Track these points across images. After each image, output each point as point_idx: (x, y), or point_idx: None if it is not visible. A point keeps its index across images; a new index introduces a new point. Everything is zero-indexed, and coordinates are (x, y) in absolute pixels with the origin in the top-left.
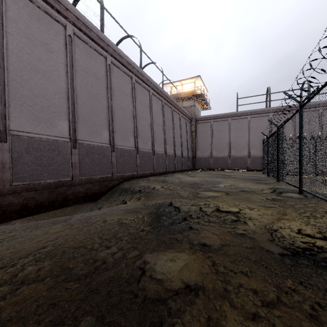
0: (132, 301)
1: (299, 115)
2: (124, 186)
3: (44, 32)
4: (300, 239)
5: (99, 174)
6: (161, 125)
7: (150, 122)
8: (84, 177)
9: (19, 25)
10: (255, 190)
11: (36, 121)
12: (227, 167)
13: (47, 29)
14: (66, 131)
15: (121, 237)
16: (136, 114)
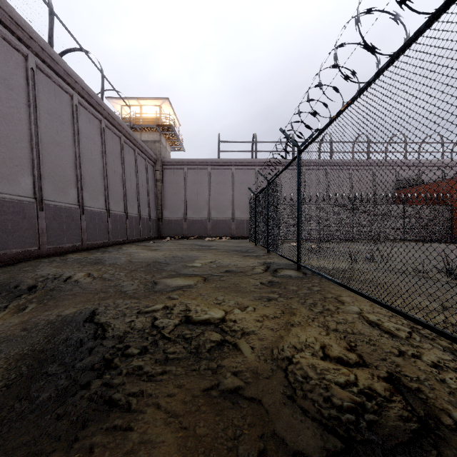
0: None
1: (297, 164)
2: None
3: None
4: (334, 378)
5: None
6: (98, 162)
7: (74, 153)
8: None
9: None
10: (245, 269)
11: None
12: (207, 234)
13: None
14: None
15: None
16: (39, 131)
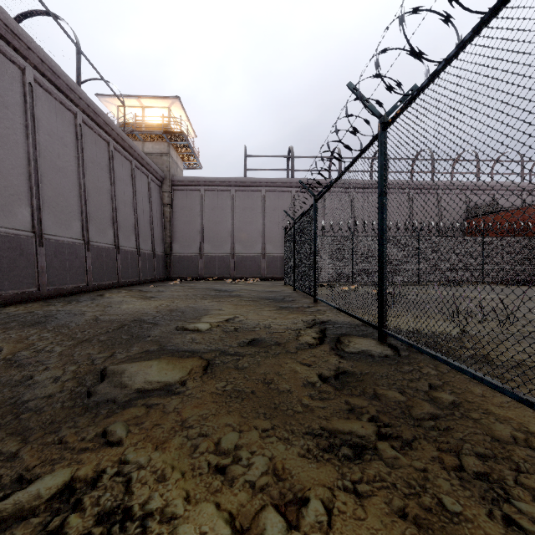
0: None
1: (379, 148)
2: None
3: None
4: None
5: None
6: (71, 172)
7: (26, 155)
8: None
9: None
10: (283, 336)
11: None
12: (229, 274)
13: None
14: None
15: None
16: None
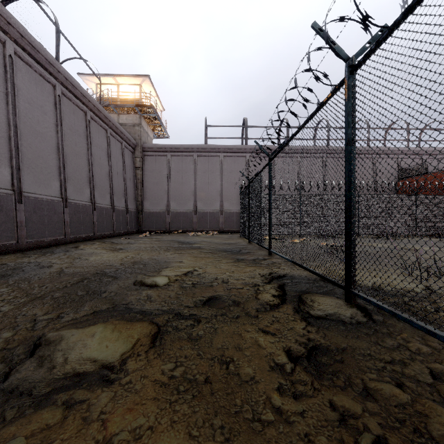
0: None
1: (346, 93)
2: None
3: None
4: None
5: None
6: (50, 137)
7: (6, 120)
8: None
9: None
10: (242, 294)
11: None
12: (192, 227)
13: None
14: None
15: None
16: None
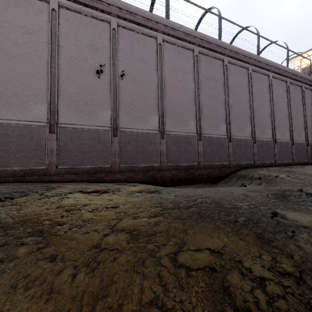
0: (269, 221)
1: None
2: (242, 173)
3: (181, 61)
4: None
5: (218, 161)
6: (284, 109)
7: (270, 108)
8: (206, 163)
9: (168, 64)
10: None
11: (177, 123)
12: None
13: (182, 59)
14: (194, 128)
15: (250, 201)
16: (253, 103)
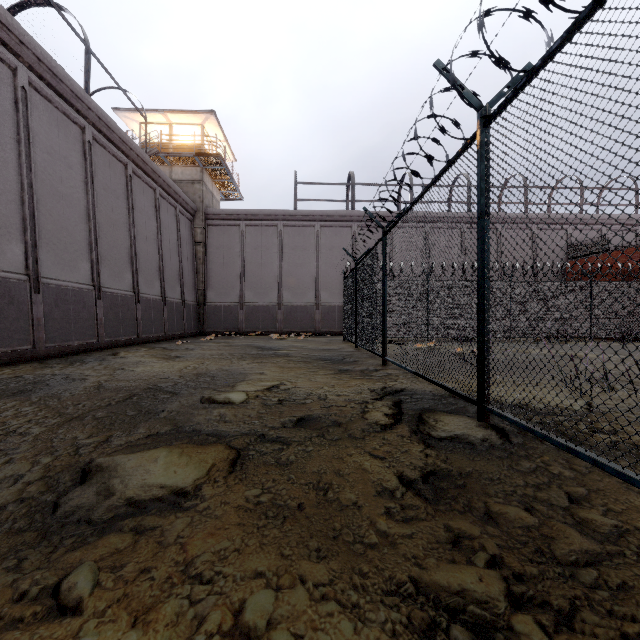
0: None
1: (478, 152)
2: None
3: None
4: None
5: None
6: (77, 201)
7: (18, 177)
8: None
9: None
10: (344, 413)
11: None
12: (276, 328)
13: None
14: None
15: None
16: None
